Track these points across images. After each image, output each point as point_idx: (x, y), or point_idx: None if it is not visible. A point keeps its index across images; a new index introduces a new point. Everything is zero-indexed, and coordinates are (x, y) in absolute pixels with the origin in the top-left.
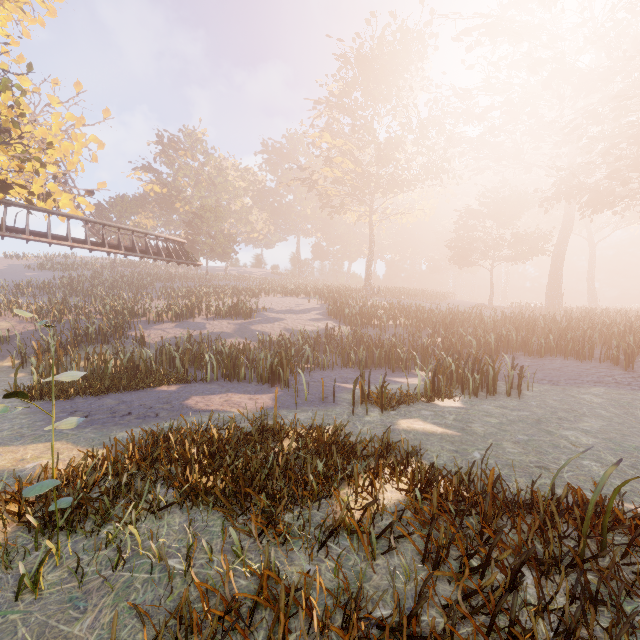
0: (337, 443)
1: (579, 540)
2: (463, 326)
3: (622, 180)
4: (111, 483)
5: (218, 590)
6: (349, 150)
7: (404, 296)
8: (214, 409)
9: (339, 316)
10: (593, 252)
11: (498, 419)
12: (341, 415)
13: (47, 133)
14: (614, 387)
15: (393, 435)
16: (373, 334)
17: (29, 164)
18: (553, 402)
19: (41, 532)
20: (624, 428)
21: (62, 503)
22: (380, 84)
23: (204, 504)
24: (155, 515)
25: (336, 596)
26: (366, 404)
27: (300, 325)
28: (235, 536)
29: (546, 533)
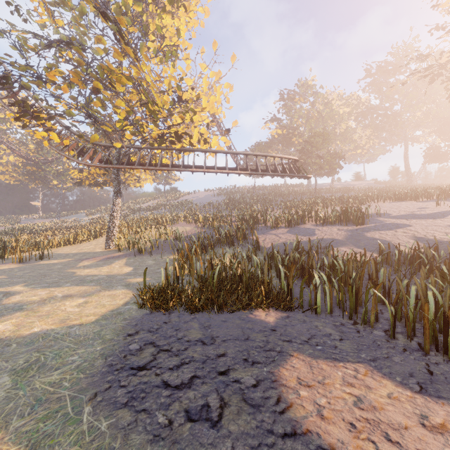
0: None
1: None
2: None
3: None
4: None
5: None
6: None
7: None
8: (335, 445)
9: None
10: None
11: None
12: None
13: (201, 94)
14: None
15: None
16: None
17: (188, 116)
18: None
19: None
20: None
21: None
22: None
23: None
24: None
25: None
26: None
27: (438, 233)
28: None
29: None
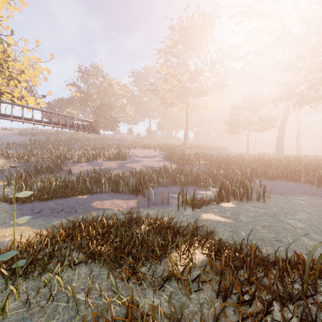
0: (170, 227)
1: (302, 284)
2: (234, 164)
3: (315, 90)
4: (49, 249)
5: (104, 314)
6: (175, 75)
7: (203, 149)
8: (106, 208)
9: (170, 159)
10: (299, 127)
11: (253, 213)
12: (172, 211)
13: (21, 66)
14: (312, 196)
15: (199, 222)
16: (188, 168)
17: (12, 81)
18: (281, 204)
19: (9, 278)
20: (319, 218)
21: (20, 263)
22: (191, 41)
23: (98, 262)
24: (72, 268)
25: (169, 317)
26: (185, 205)
27: (151, 164)
28: (114, 282)
29: (284, 280)
